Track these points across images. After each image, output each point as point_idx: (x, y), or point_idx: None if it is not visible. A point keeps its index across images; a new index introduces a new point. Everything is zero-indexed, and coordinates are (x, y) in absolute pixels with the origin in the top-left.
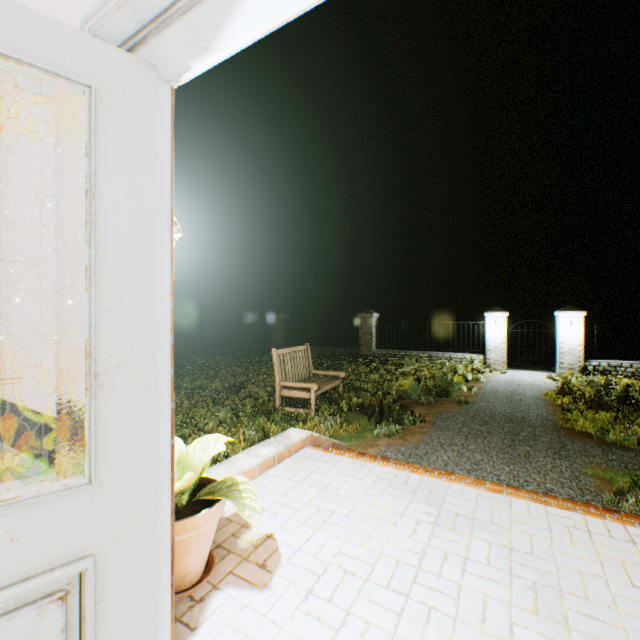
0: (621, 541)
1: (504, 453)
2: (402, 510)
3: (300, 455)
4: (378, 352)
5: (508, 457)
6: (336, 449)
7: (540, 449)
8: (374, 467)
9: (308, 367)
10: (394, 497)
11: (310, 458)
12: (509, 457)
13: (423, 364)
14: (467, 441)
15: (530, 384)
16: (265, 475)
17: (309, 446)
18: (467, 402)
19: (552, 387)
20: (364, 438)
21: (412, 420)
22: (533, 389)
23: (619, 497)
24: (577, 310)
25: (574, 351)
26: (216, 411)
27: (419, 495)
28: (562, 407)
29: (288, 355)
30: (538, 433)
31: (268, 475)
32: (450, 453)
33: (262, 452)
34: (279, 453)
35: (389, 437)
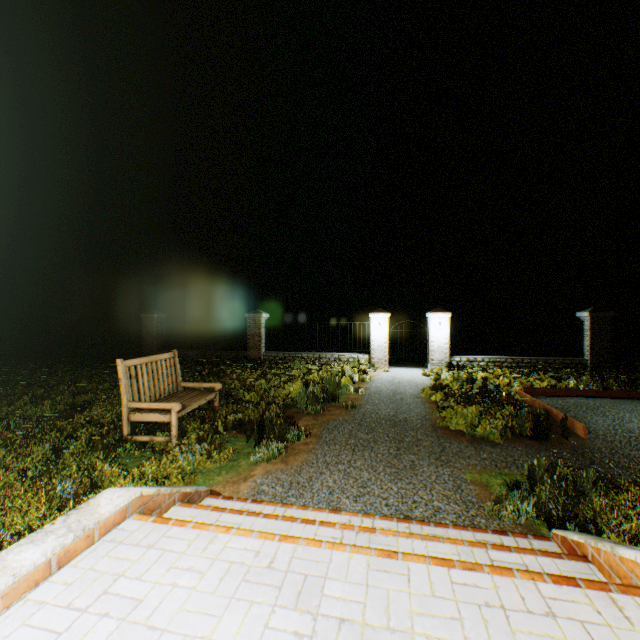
0: (541, 617)
1: (391, 467)
2: (257, 638)
3: (112, 539)
4: (268, 355)
5: (396, 472)
6: (186, 504)
7: (424, 456)
8: (229, 542)
9: (176, 379)
10: (249, 607)
11: (127, 542)
12: (396, 472)
13: (312, 367)
14: (355, 456)
15: (409, 381)
16: (18, 607)
17: (135, 515)
18: (354, 406)
19: (427, 383)
20: (238, 468)
21: (297, 436)
22: (412, 387)
23: (499, 507)
24: (444, 312)
25: (442, 348)
26: (23, 453)
27: (288, 591)
28: (437, 404)
29: (144, 366)
30: (421, 436)
31: (25, 606)
32: (337, 475)
33: (21, 560)
34: (63, 550)
35: (269, 462)
